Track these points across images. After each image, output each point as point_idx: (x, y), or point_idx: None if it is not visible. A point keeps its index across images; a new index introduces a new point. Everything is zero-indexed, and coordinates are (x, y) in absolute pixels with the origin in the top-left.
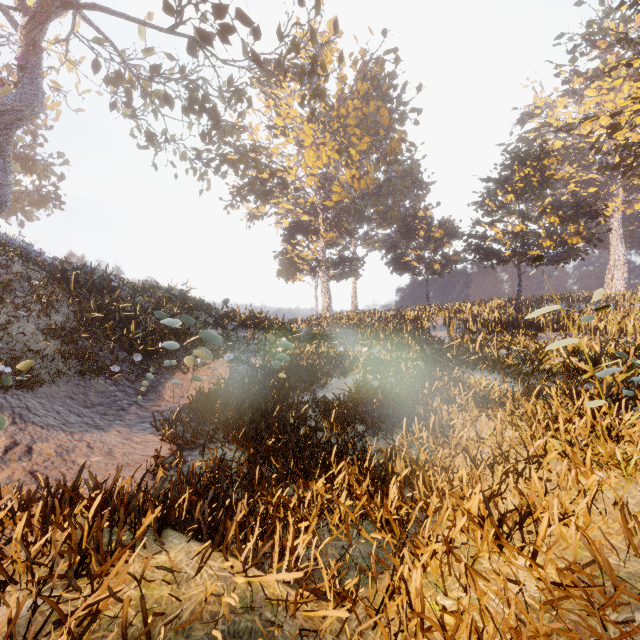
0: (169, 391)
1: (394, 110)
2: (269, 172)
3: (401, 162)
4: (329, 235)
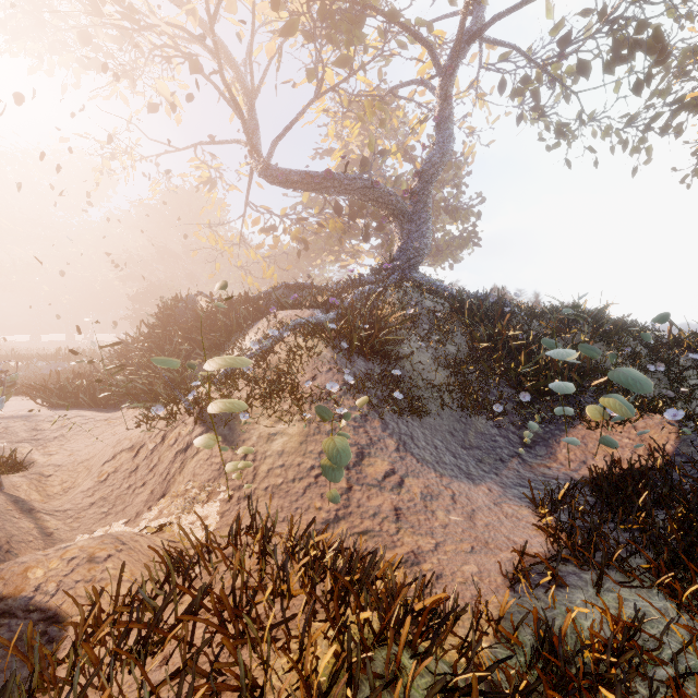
0: (565, 449)
1: None
2: None
3: None
4: None
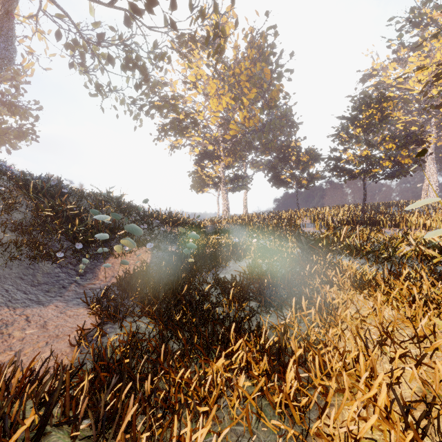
0: (103, 272)
1: (273, 71)
2: (184, 114)
3: (279, 107)
4: (227, 160)
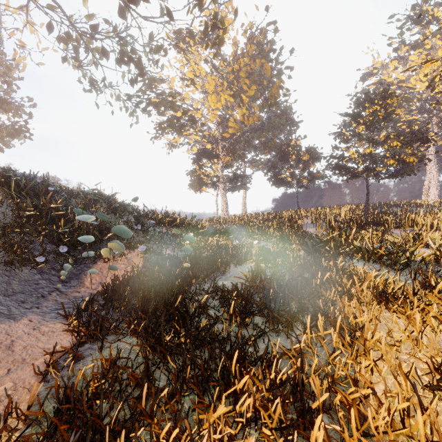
0: (90, 278)
1: (273, 68)
2: (182, 111)
3: (279, 105)
4: (226, 158)
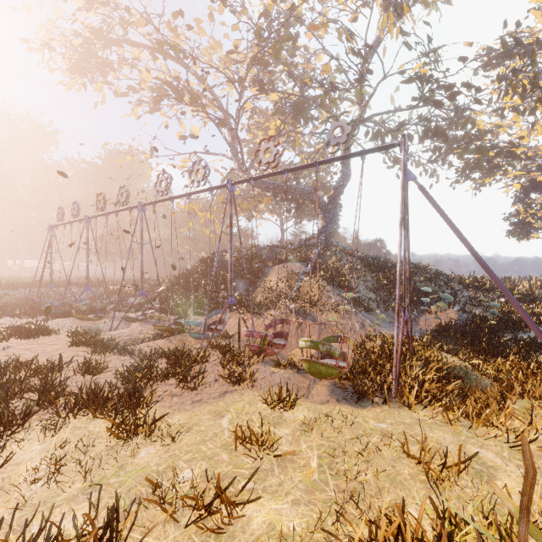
0: (422, 322)
1: None
2: (494, 153)
3: None
4: None
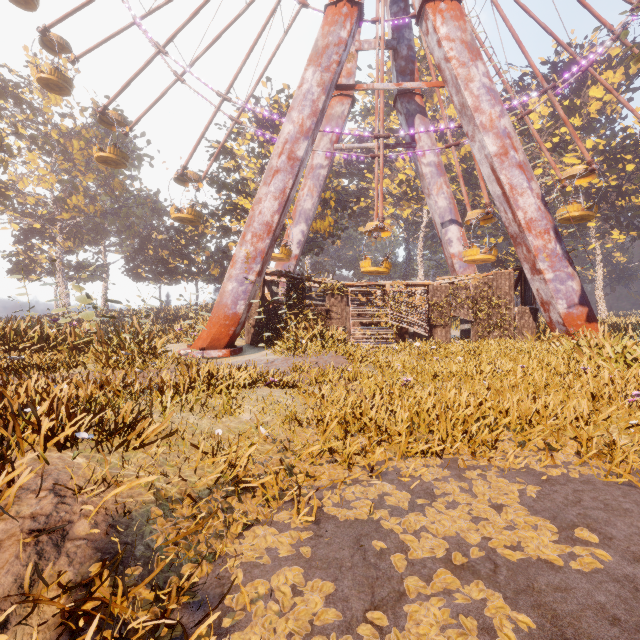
0: None
1: (131, 151)
2: None
3: (130, 196)
4: (67, 243)
